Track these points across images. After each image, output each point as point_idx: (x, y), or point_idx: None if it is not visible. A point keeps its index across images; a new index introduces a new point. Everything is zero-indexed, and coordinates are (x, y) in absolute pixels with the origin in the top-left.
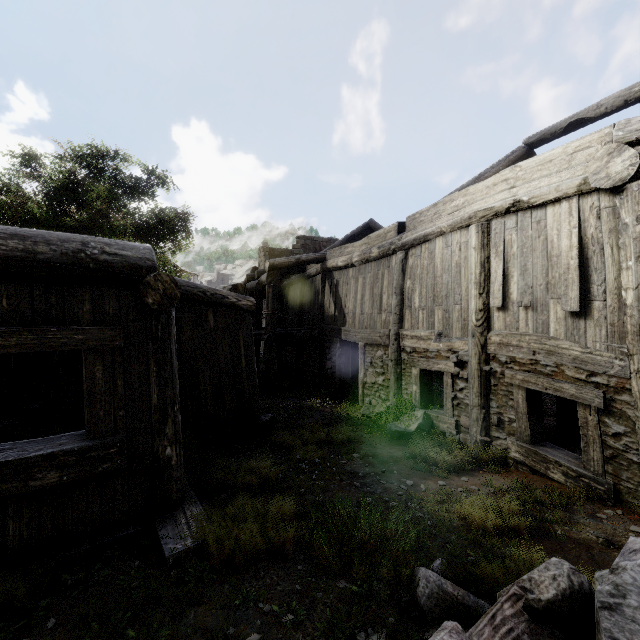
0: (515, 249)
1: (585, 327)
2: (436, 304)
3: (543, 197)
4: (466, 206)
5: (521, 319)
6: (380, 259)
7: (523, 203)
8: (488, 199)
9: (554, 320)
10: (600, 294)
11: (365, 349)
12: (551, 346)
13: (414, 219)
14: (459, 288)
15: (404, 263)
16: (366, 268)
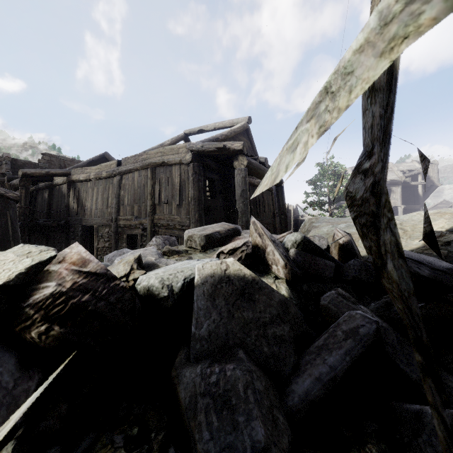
0: (163, 181)
1: (181, 210)
2: (135, 203)
3: (171, 162)
4: (147, 159)
5: (165, 208)
6: (107, 178)
7: (165, 163)
8: (155, 158)
9: (174, 208)
10: (185, 199)
11: (98, 229)
12: (173, 218)
13: (125, 160)
14: (144, 196)
15: (120, 182)
16: (99, 183)
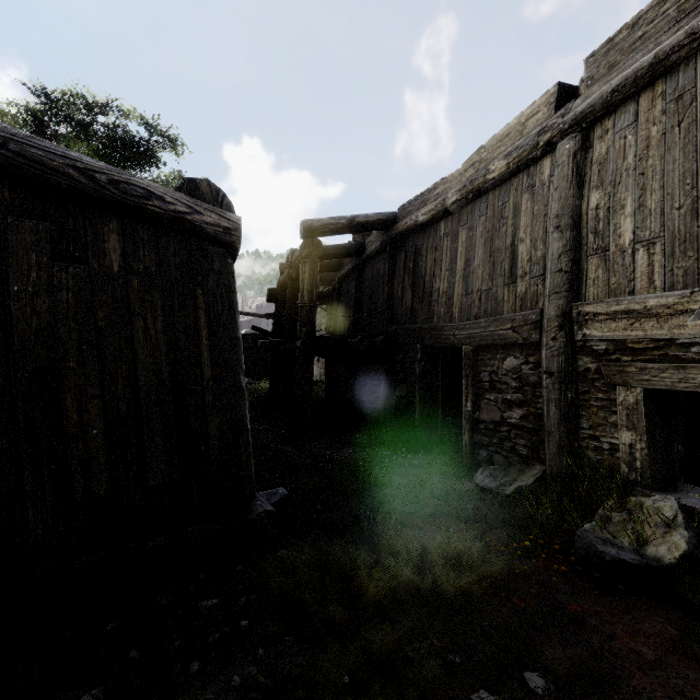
0: None
1: None
2: None
3: None
4: None
5: None
6: (509, 179)
7: None
8: None
9: None
10: None
11: (475, 357)
12: None
13: (611, 49)
14: None
15: (580, 159)
16: (475, 209)
